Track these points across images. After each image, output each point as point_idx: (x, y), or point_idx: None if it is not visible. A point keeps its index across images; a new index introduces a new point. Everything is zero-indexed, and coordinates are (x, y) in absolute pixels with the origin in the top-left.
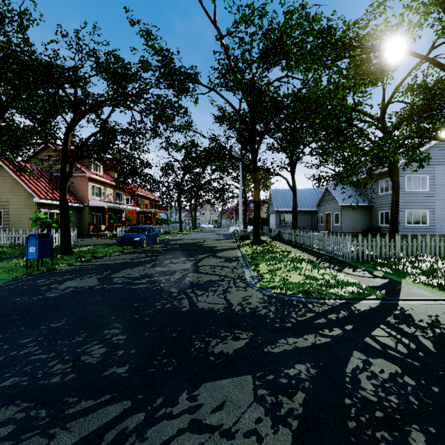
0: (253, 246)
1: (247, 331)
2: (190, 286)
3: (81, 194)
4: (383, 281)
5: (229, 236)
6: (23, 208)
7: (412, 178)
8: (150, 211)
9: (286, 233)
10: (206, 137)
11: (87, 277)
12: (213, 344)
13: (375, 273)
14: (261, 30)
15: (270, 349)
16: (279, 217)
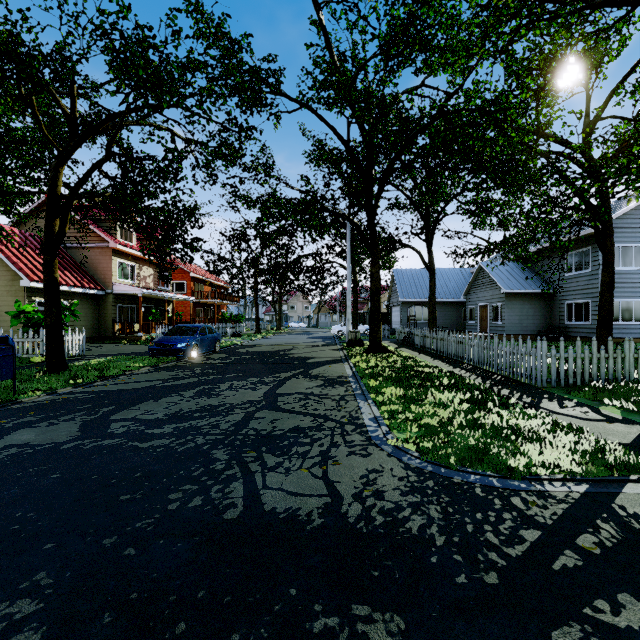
0: (370, 357)
1: (385, 608)
2: (256, 442)
3: (101, 275)
4: (634, 432)
5: (331, 341)
6: (4, 296)
7: (620, 249)
8: (212, 302)
9: (420, 336)
10: (295, 188)
11: (65, 419)
12: None
13: (604, 411)
14: None
15: None
16: (406, 312)
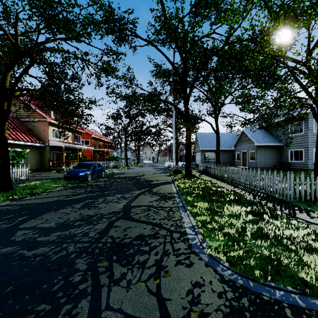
0: (185, 180)
1: None
2: (110, 250)
3: (43, 136)
4: None
5: (164, 170)
6: None
7: None
8: (103, 150)
9: (212, 168)
10: (145, 90)
11: None
12: None
13: None
14: None
15: None
16: (203, 155)
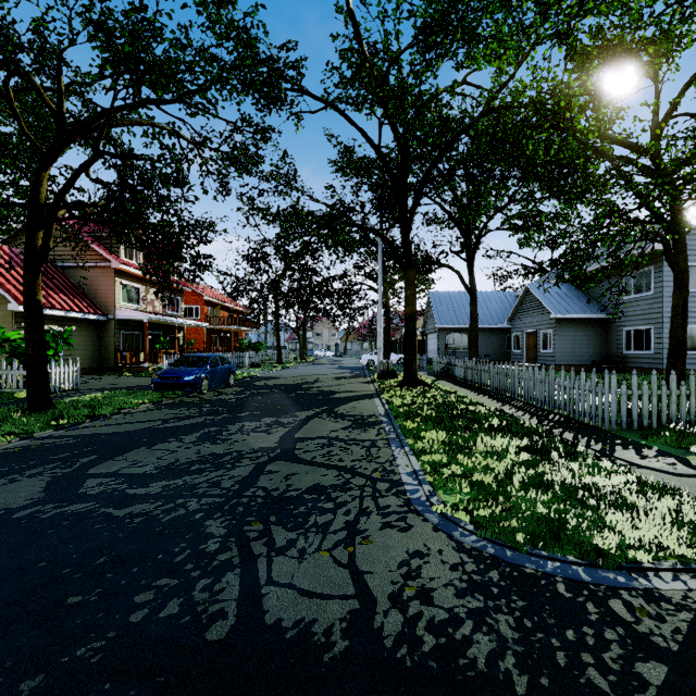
0: (404, 391)
1: None
2: (264, 507)
3: (103, 298)
4: None
5: (360, 372)
6: None
7: None
8: (229, 328)
9: (461, 367)
10: (320, 201)
11: (32, 473)
12: None
13: (695, 463)
14: None
15: None
16: (444, 340)
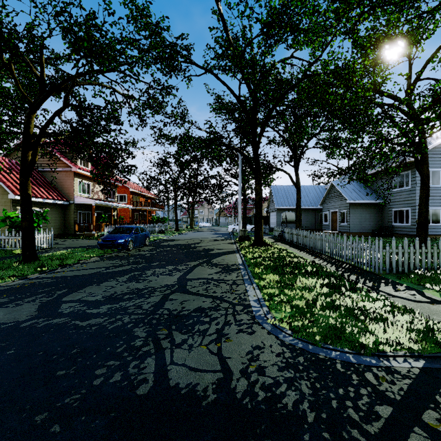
0: (254, 249)
1: None
2: (168, 320)
3: (66, 190)
4: None
5: (228, 236)
6: None
7: (431, 172)
8: (145, 209)
9: (290, 234)
10: (202, 129)
11: (29, 300)
12: None
13: (427, 294)
14: None
15: None
16: (280, 216)
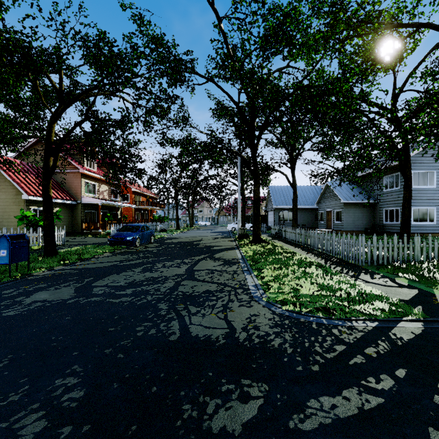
0: (253, 246)
1: (258, 381)
2: (183, 299)
3: (74, 191)
4: (413, 293)
5: (227, 234)
6: (11, 205)
7: (419, 174)
8: (147, 208)
9: (286, 232)
10: (203, 132)
11: (64, 285)
12: (210, 410)
13: (398, 281)
14: (264, 6)
15: (298, 422)
16: (277, 215)
